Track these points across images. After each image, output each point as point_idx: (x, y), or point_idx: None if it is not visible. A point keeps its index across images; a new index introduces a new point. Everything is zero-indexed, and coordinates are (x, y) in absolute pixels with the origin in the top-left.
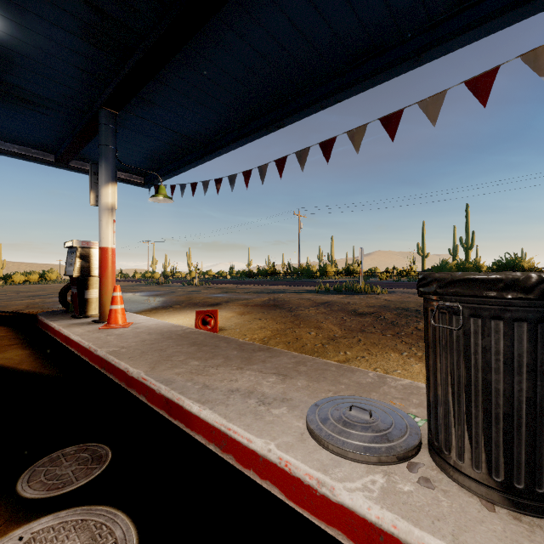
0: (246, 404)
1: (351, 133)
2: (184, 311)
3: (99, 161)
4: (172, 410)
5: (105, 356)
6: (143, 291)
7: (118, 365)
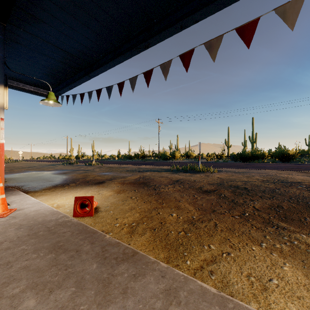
0: None
1: (208, 44)
2: (75, 189)
3: None
4: None
5: None
6: (56, 170)
7: None
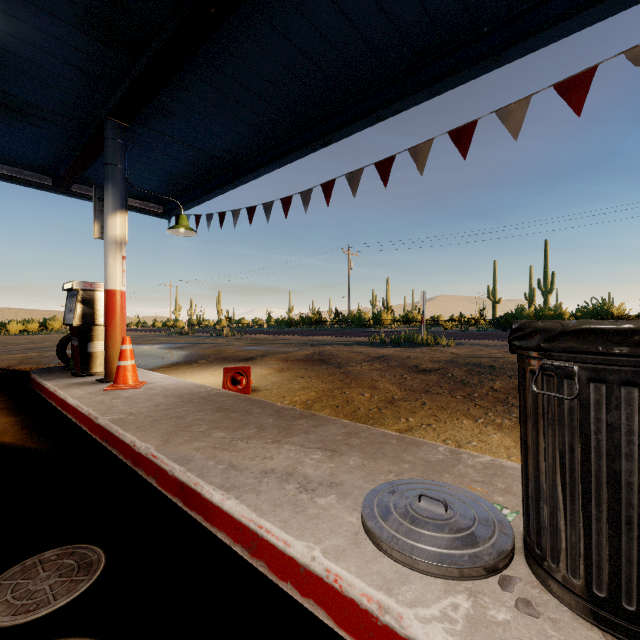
0: (283, 490)
1: (413, 150)
2: (211, 367)
3: (105, 183)
4: (187, 498)
5: (108, 426)
6: (162, 343)
7: (123, 437)
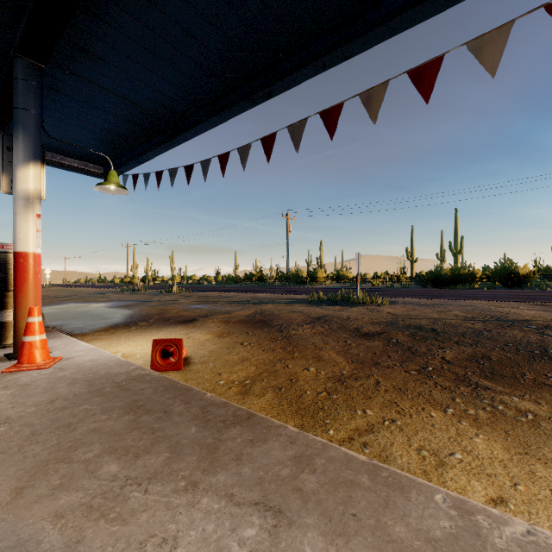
0: None
1: (366, 95)
2: (149, 331)
3: (14, 130)
4: None
5: None
6: (112, 301)
7: None
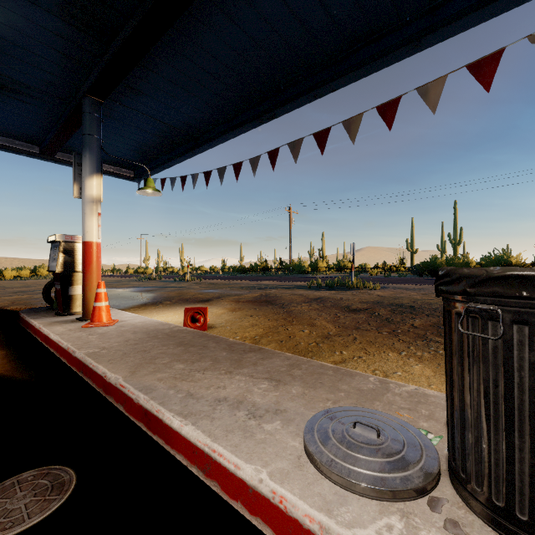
0: (234, 417)
1: (346, 122)
2: (174, 307)
3: (83, 151)
4: (150, 424)
5: (83, 358)
6: (134, 287)
7: (96, 368)
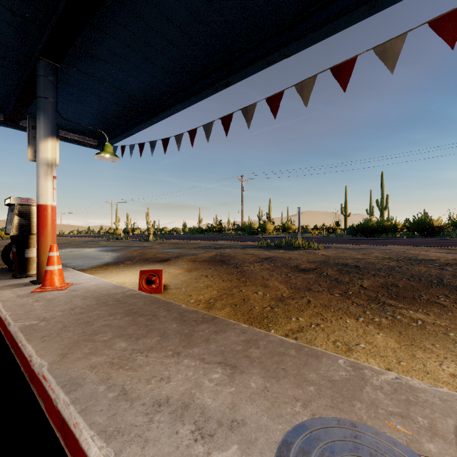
0: (175, 438)
1: (300, 86)
2: (134, 267)
3: (37, 114)
4: (67, 439)
5: (15, 334)
6: (101, 247)
7: (23, 349)
